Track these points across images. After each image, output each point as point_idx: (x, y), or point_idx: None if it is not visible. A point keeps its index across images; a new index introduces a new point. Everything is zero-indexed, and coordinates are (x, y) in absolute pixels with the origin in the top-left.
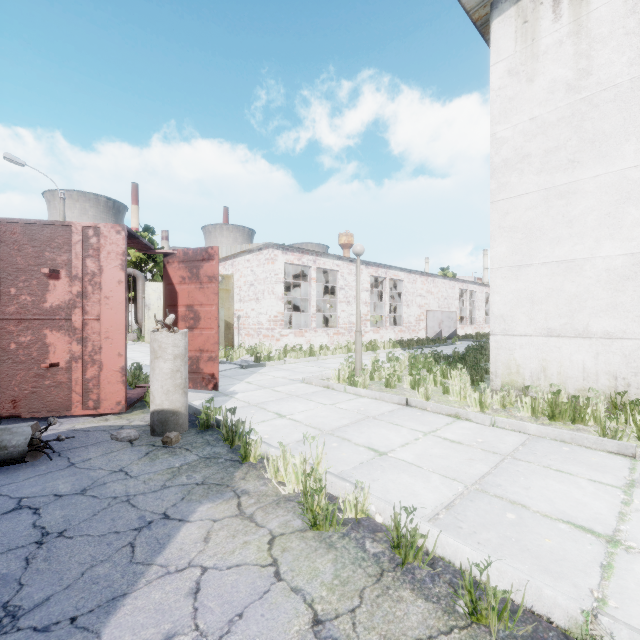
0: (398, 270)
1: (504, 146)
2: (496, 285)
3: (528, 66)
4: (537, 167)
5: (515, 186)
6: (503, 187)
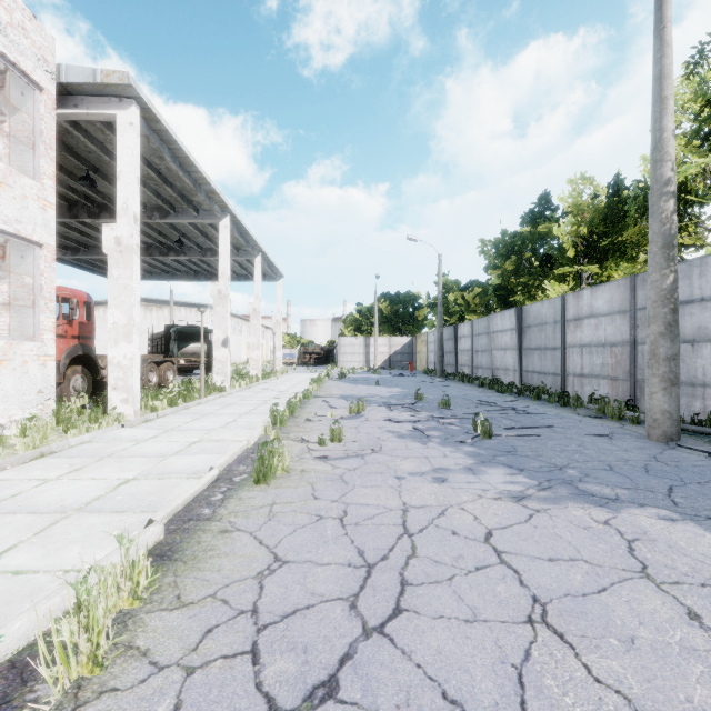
0: None
1: None
2: None
3: None
4: None
5: None
6: None
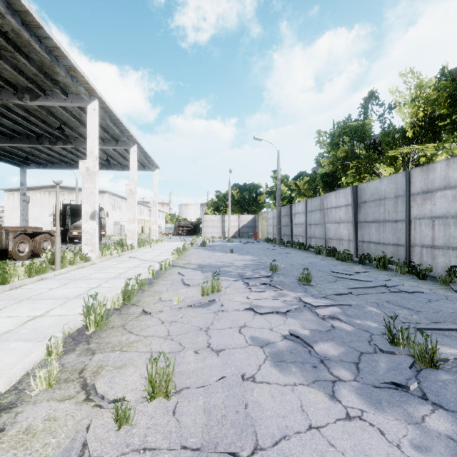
0: (3, 213)
1: (6, 208)
2: (5, 224)
3: (9, 200)
4: (10, 212)
5: (7, 213)
6: (6, 213)
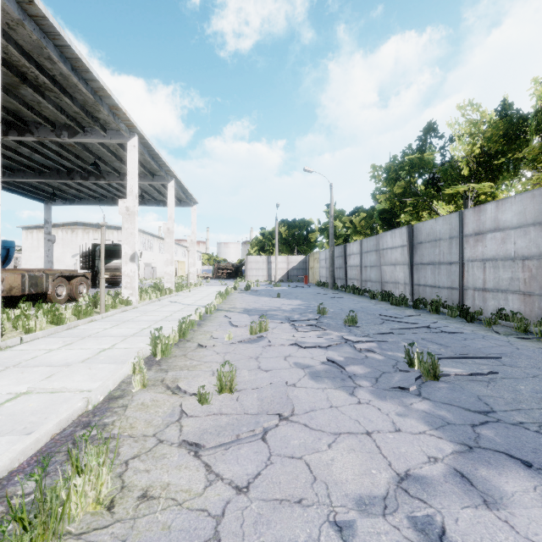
0: (19, 253)
1: (24, 248)
2: (23, 266)
3: (27, 239)
4: (28, 252)
5: (26, 254)
6: (24, 253)
